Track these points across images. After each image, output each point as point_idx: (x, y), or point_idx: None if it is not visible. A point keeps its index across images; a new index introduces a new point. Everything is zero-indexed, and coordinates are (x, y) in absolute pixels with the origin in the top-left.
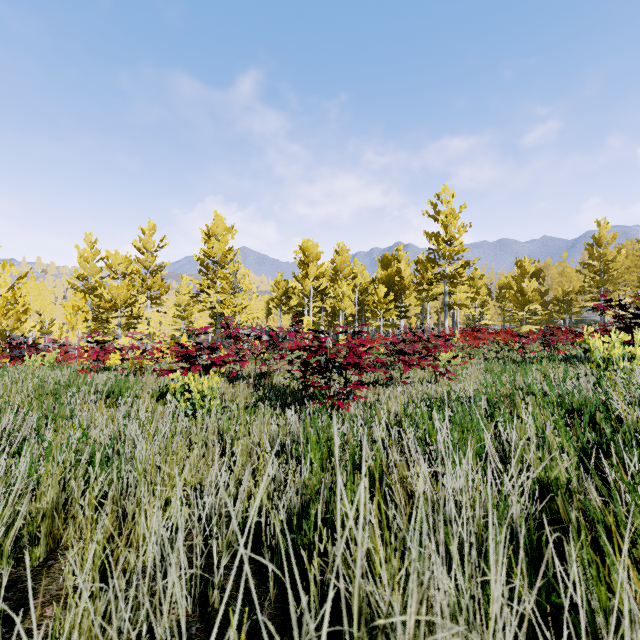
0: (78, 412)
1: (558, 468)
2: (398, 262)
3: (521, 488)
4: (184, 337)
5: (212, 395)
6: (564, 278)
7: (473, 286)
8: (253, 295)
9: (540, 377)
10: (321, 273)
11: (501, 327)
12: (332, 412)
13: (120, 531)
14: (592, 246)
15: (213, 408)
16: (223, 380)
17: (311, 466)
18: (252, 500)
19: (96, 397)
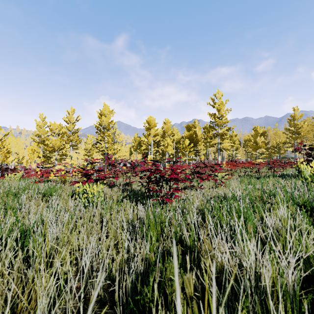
0: (23, 205)
1: (312, 247)
2: (195, 128)
3: (295, 265)
4: (88, 165)
5: (98, 195)
6: (276, 136)
7: (232, 140)
8: (123, 144)
9: (271, 185)
10: (157, 133)
11: (245, 160)
12: (163, 205)
13: (23, 290)
14: (290, 120)
15: (98, 202)
16: (106, 187)
17: (151, 238)
18: (114, 262)
19: (37, 196)
